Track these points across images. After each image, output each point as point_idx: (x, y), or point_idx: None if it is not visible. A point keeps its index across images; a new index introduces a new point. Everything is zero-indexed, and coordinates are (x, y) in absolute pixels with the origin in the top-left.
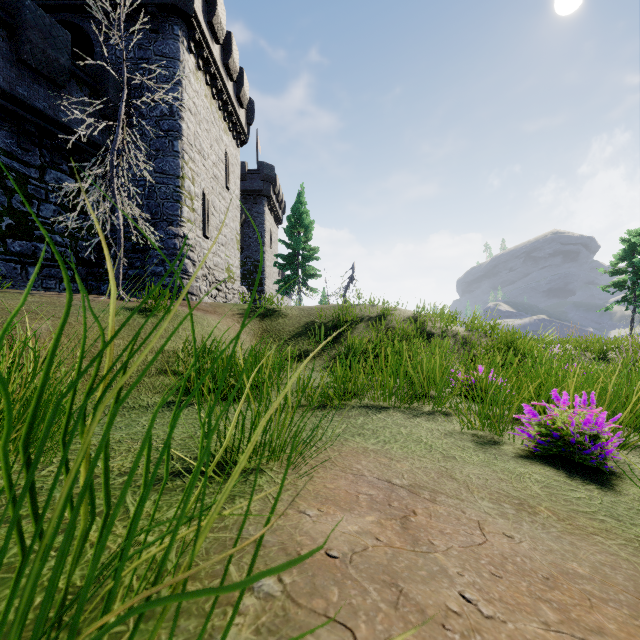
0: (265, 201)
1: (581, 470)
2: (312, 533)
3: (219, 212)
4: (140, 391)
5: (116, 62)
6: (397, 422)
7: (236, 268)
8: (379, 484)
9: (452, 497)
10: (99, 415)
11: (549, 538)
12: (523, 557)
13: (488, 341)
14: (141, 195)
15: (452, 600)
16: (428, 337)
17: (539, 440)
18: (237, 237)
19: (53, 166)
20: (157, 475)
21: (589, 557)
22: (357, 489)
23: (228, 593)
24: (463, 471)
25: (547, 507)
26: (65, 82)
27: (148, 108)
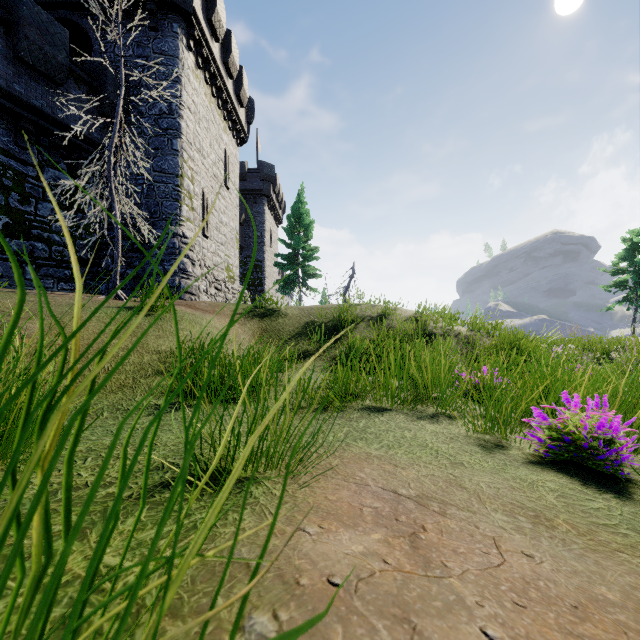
0: (265, 201)
1: (595, 477)
2: (312, 555)
3: (219, 211)
4: (135, 392)
5: (115, 60)
6: (400, 425)
7: (236, 268)
8: (384, 495)
9: (463, 509)
10: (48, 433)
11: (572, 557)
12: (546, 581)
13: (490, 341)
14: (140, 194)
15: (473, 639)
16: (430, 337)
17: (550, 445)
18: (237, 236)
19: (51, 164)
20: None
21: (618, 579)
22: (361, 501)
23: (214, 635)
24: (472, 479)
25: (565, 520)
26: (63, 79)
27: (147, 106)
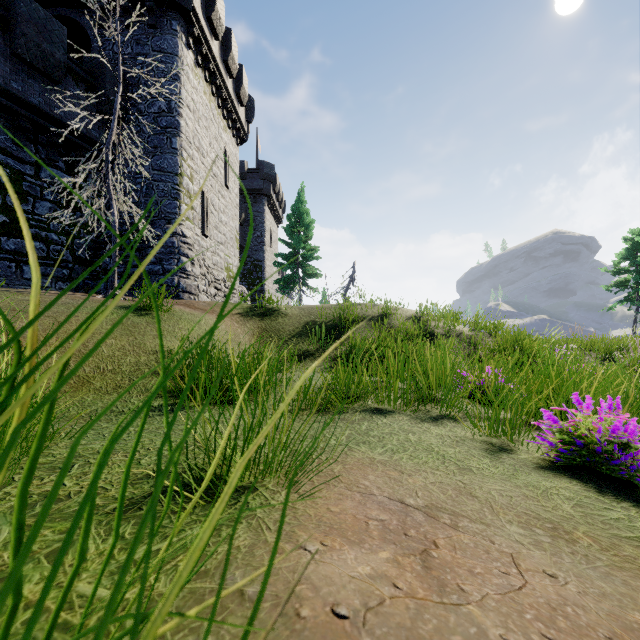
0: (265, 200)
1: (611, 483)
2: (314, 579)
3: (218, 210)
4: (131, 393)
5: (113, 58)
6: (404, 428)
7: (236, 267)
8: (391, 505)
9: (476, 521)
10: None
11: (597, 576)
12: (574, 606)
13: (493, 341)
14: (139, 193)
15: None
16: (431, 337)
17: (561, 449)
18: (237, 236)
19: (49, 163)
20: (132, 497)
21: None
22: (366, 513)
23: None
24: (483, 487)
25: (585, 532)
26: (61, 77)
27: (146, 104)
